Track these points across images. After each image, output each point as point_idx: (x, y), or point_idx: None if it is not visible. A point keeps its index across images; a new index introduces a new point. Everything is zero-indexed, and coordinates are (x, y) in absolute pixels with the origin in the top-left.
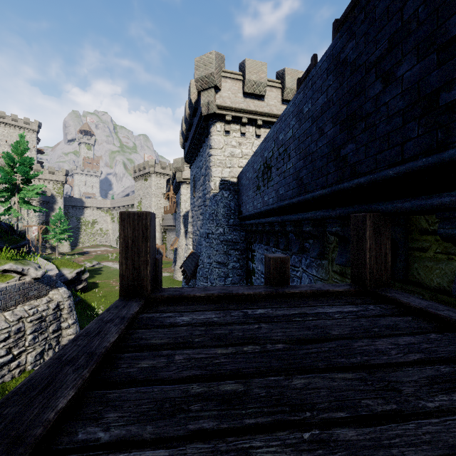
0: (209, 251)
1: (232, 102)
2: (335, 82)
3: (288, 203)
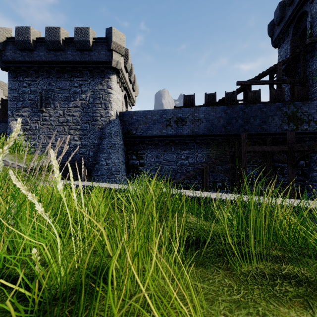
0: (117, 155)
1: (122, 68)
2: (224, 114)
3: (203, 134)
